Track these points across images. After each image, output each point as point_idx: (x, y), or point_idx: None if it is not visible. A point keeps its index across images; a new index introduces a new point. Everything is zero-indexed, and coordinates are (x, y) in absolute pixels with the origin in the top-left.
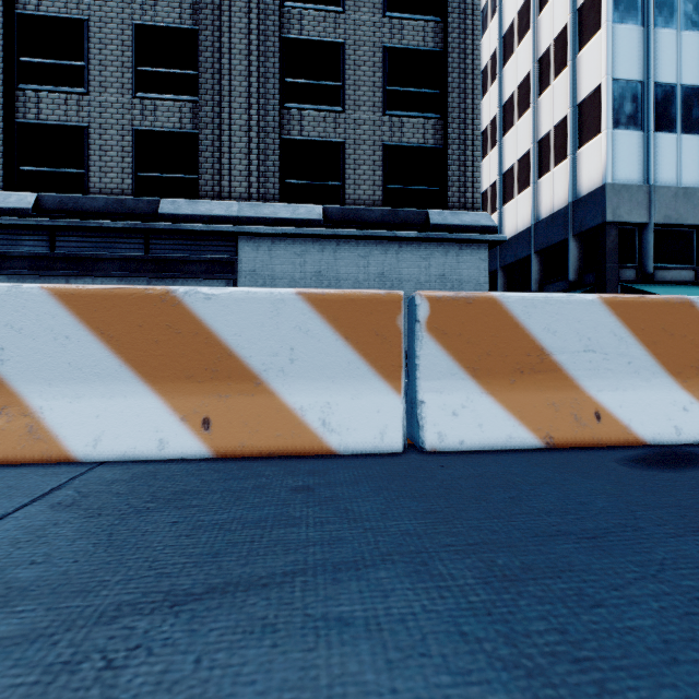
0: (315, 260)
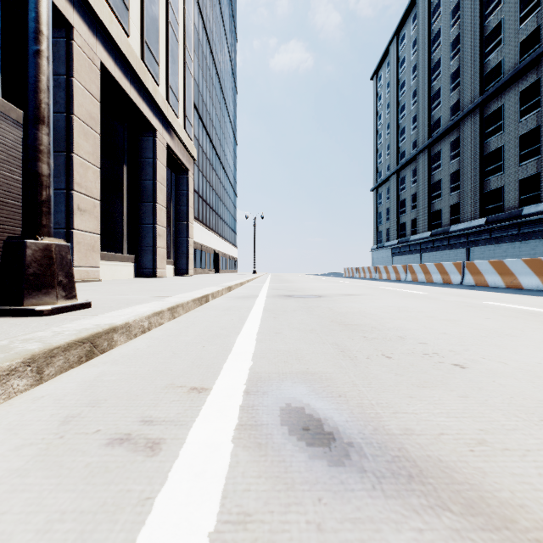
0: None
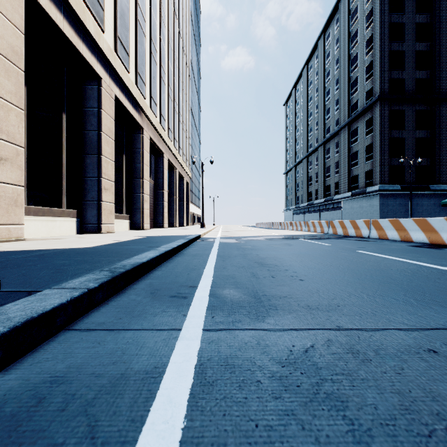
0: (350, 204)
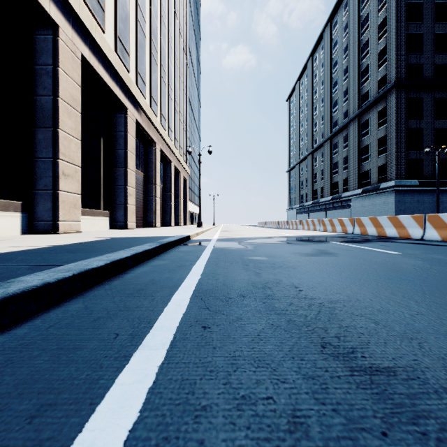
0: (361, 202)
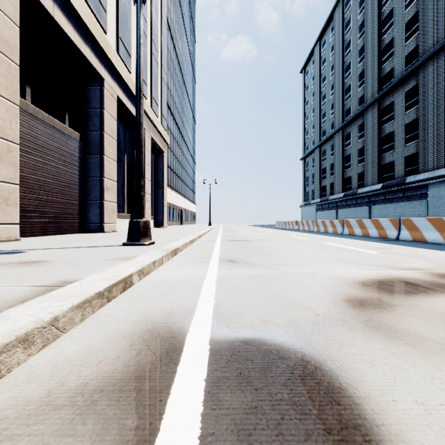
0: None
